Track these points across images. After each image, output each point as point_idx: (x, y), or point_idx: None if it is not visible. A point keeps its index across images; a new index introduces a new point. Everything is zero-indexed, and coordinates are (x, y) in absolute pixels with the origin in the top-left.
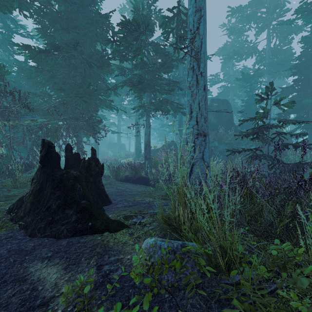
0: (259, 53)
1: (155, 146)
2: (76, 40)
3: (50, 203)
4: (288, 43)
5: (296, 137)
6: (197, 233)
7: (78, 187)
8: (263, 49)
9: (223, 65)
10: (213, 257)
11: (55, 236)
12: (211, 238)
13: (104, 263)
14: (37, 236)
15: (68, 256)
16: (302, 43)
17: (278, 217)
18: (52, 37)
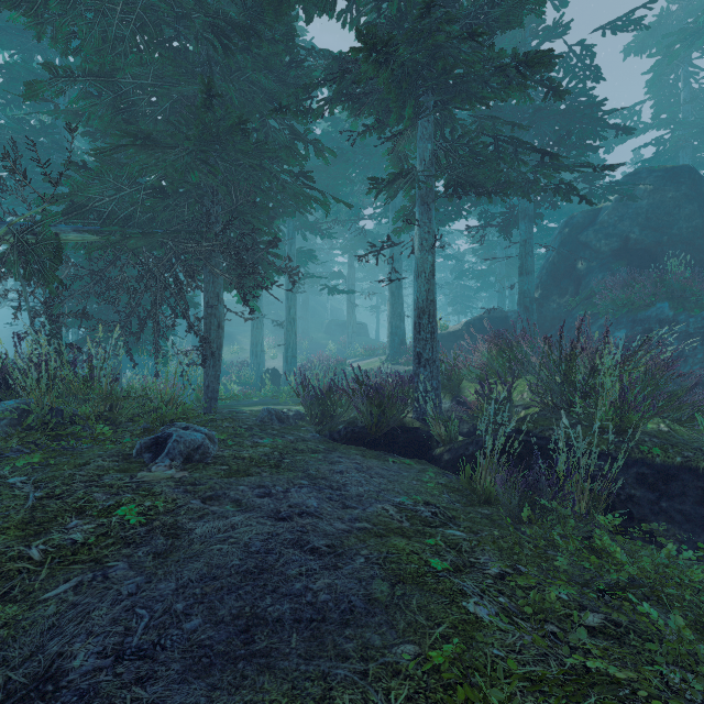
0: None
1: (444, 326)
2: None
3: None
4: None
5: None
6: None
7: None
8: None
9: (656, 75)
10: None
11: None
12: None
13: None
14: None
15: None
16: None
17: None
18: None
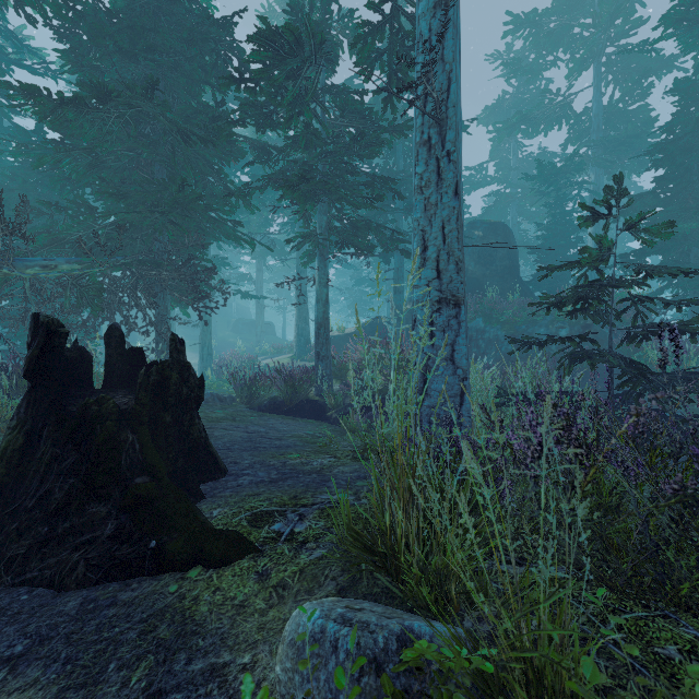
0: (575, 119)
1: (342, 329)
2: (150, 76)
3: (49, 485)
4: (642, 95)
5: (678, 309)
6: (444, 582)
7: (128, 440)
8: (584, 111)
9: (494, 146)
10: (497, 683)
11: (52, 581)
12: (491, 617)
13: (169, 686)
14: (3, 581)
15: (70, 655)
16: (674, 95)
17: (694, 554)
18: (96, 72)
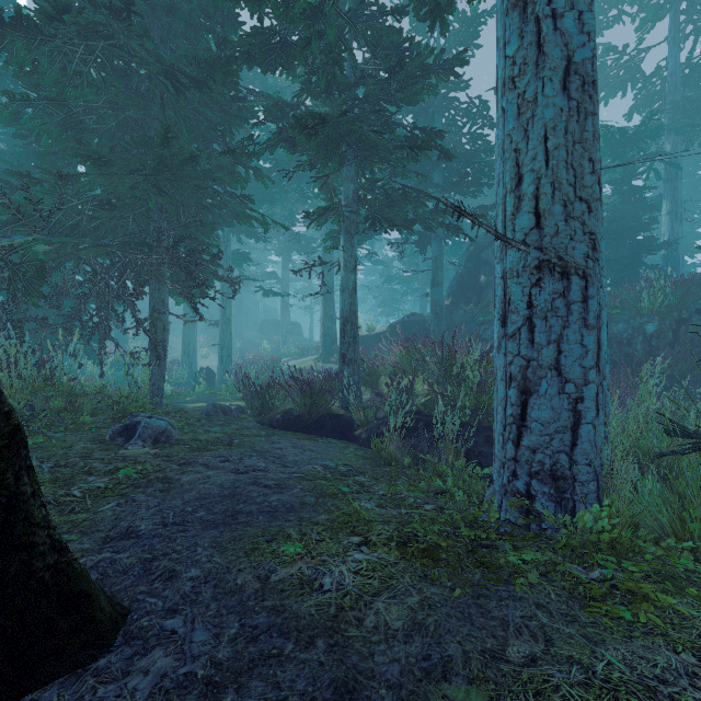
0: (644, 82)
1: (372, 328)
2: None
3: None
4: None
5: None
6: None
7: None
8: (656, 71)
9: None
10: None
11: None
12: None
13: None
14: None
15: None
16: None
17: None
18: None
